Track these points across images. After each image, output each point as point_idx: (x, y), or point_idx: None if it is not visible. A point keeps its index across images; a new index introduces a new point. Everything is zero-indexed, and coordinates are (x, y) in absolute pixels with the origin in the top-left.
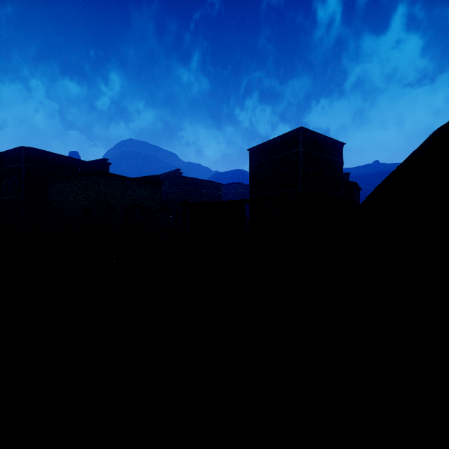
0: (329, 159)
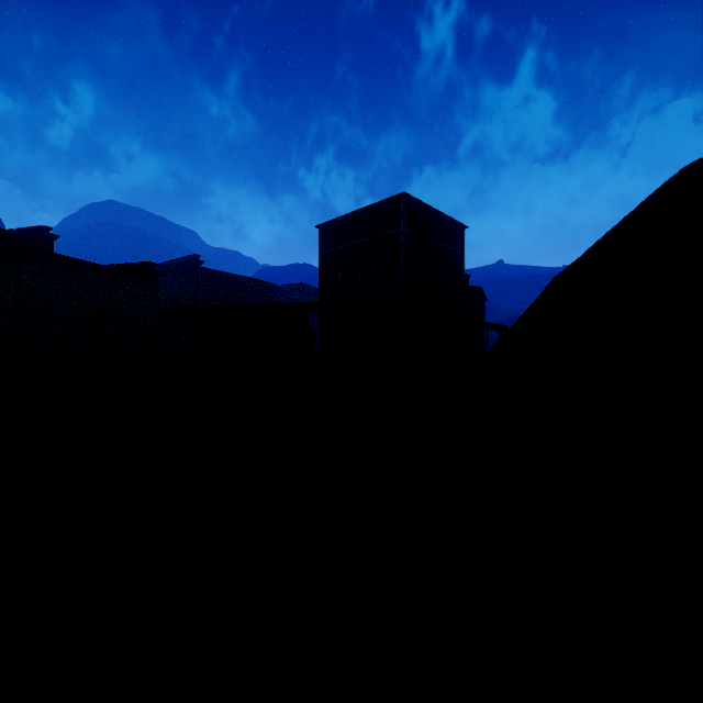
0: (445, 249)
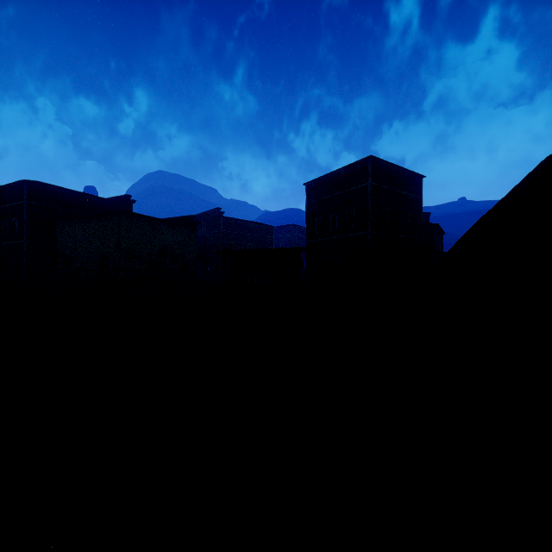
0: (405, 196)
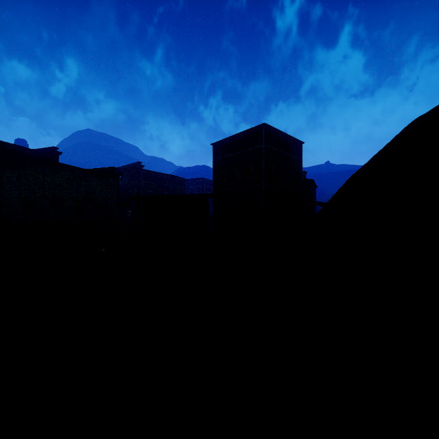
0: (290, 157)
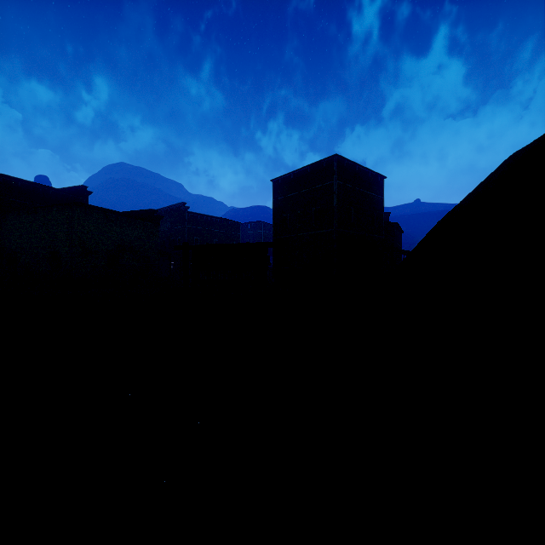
0: (368, 195)
